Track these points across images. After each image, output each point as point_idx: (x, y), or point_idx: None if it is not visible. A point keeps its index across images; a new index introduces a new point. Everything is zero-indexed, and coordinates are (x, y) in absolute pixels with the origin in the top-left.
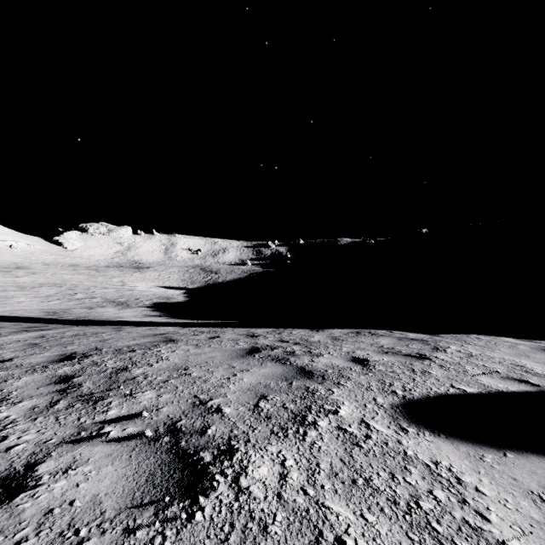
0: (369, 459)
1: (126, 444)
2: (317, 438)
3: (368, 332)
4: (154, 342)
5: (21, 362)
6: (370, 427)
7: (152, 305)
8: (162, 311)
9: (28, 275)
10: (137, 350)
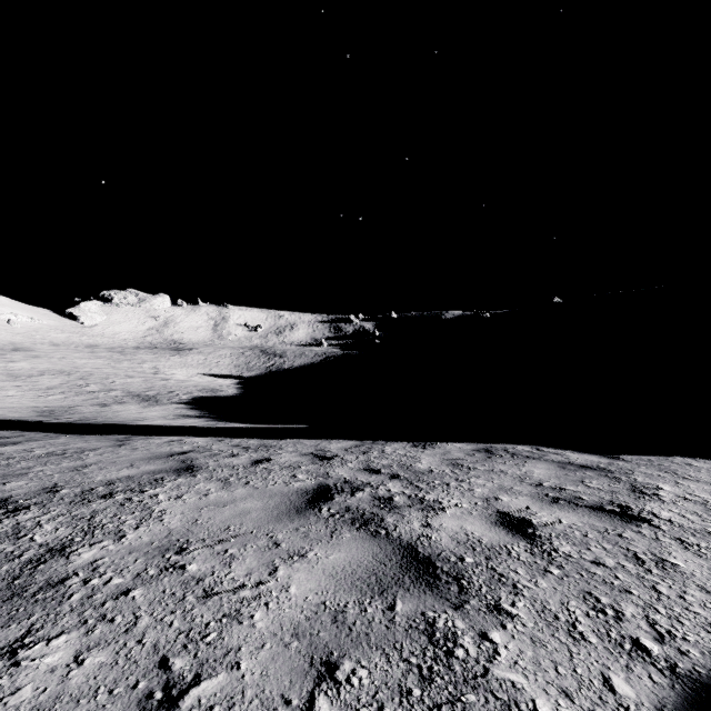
0: None
1: None
2: None
3: (503, 450)
4: (158, 473)
5: None
6: None
7: (190, 400)
8: (203, 409)
9: (27, 359)
10: (118, 493)
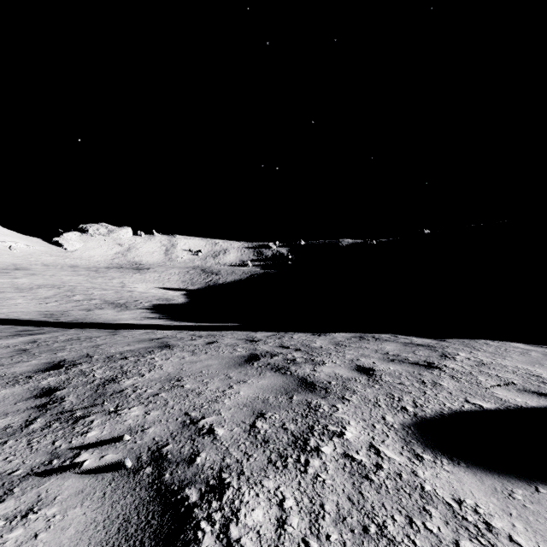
0: (381, 497)
1: (101, 477)
2: (320, 469)
3: (371, 336)
4: (149, 348)
5: (5, 371)
6: (381, 454)
7: (151, 307)
8: (161, 313)
9: (27, 276)
10: (130, 357)
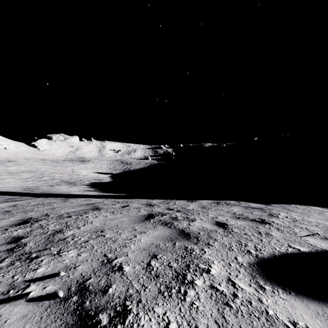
0: (238, 320)
1: (41, 304)
2: (195, 298)
3: (224, 202)
4: (85, 210)
5: None
6: (236, 286)
7: (89, 184)
8: (96, 187)
9: (15, 165)
10: (72, 216)
